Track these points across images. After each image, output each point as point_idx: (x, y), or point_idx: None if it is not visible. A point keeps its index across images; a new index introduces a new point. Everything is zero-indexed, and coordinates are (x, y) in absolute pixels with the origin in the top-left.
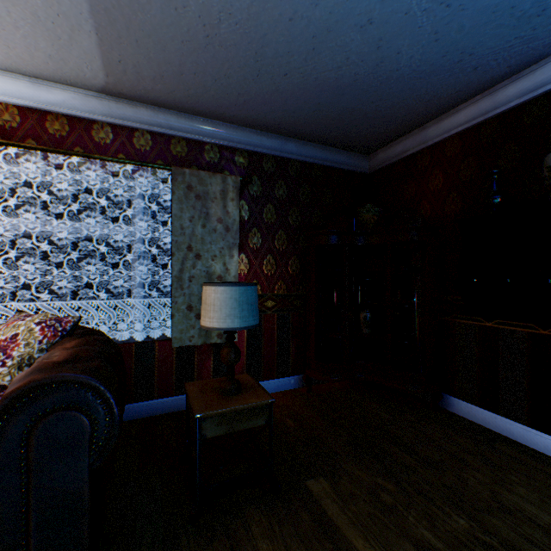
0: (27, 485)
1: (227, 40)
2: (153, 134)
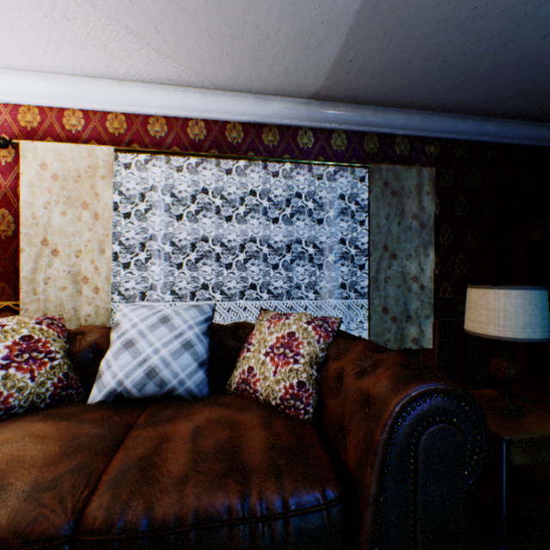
0: (413, 497)
1: (496, 8)
2: (348, 133)
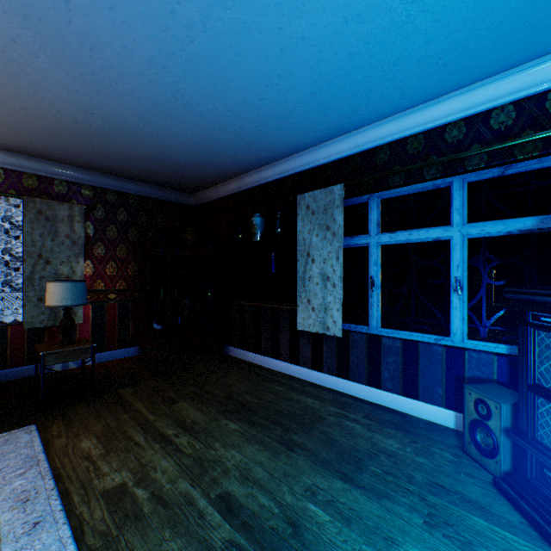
0: None
1: (66, 136)
2: (7, 170)
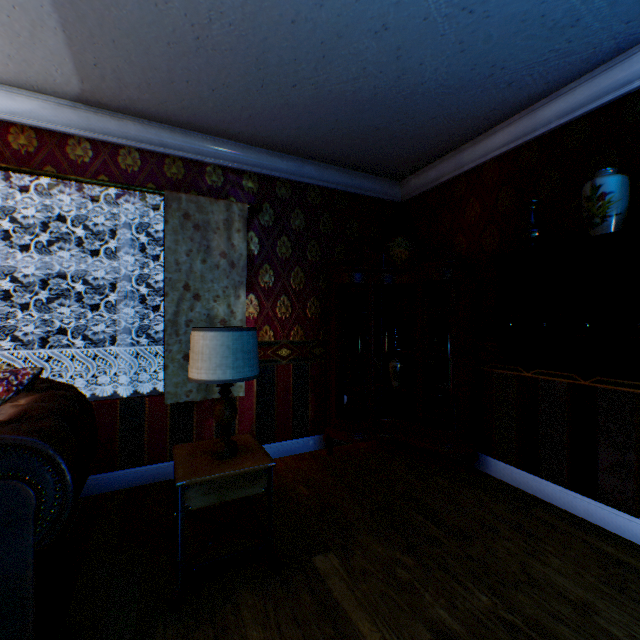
0: None
1: (222, 44)
2: (143, 152)
